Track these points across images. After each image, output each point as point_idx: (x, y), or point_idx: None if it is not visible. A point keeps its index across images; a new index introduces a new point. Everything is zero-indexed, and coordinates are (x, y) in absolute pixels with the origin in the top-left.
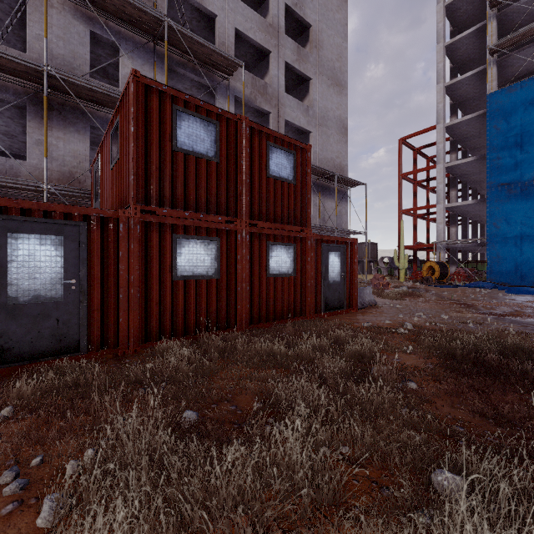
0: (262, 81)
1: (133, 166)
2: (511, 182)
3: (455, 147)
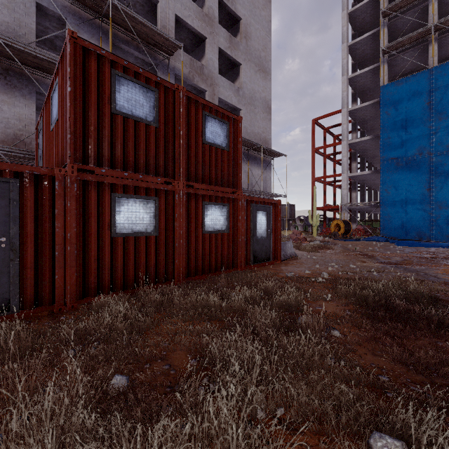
0: (199, 63)
1: (70, 125)
2: (399, 157)
3: (356, 128)
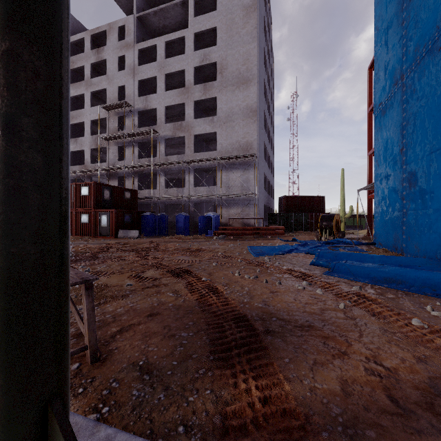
0: (179, 122)
1: None
2: (383, 99)
3: None
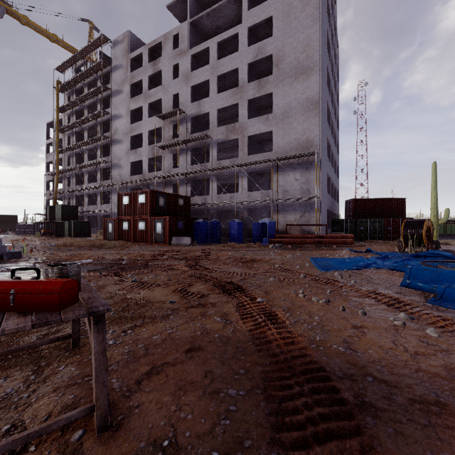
0: (232, 124)
1: (118, 210)
2: None
3: None
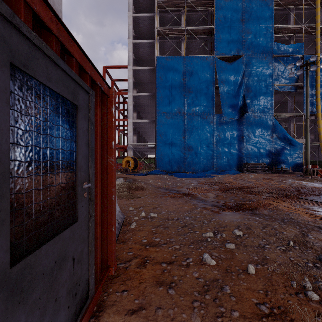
0: None
1: None
2: (167, 112)
3: (136, 86)
